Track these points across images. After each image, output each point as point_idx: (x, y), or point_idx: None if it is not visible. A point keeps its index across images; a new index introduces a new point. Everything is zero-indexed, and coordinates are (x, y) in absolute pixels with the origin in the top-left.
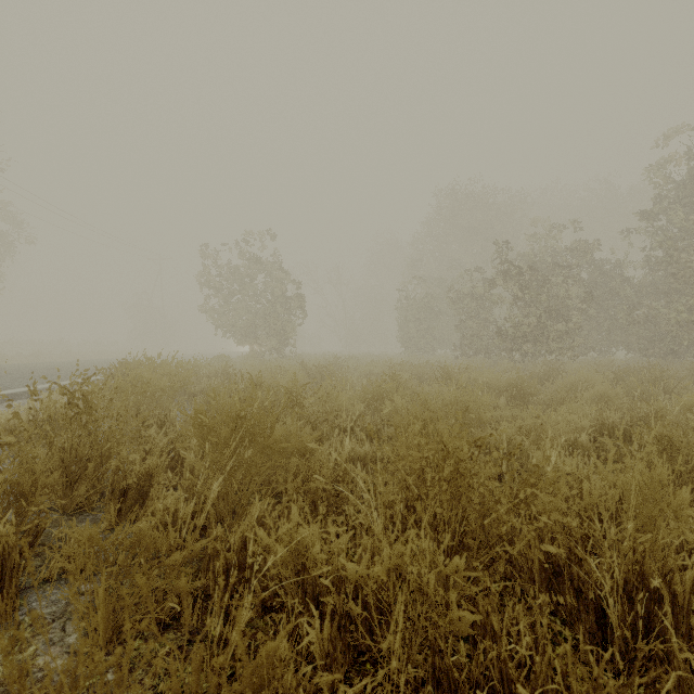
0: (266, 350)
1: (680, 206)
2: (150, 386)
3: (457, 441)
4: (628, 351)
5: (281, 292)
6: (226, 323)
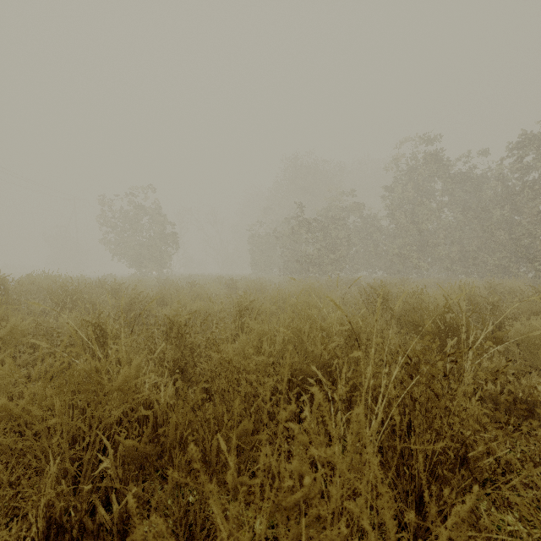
0: (149, 271)
1: (400, 185)
2: (40, 285)
3: (132, 293)
4: (383, 272)
5: (160, 230)
6: (120, 252)
